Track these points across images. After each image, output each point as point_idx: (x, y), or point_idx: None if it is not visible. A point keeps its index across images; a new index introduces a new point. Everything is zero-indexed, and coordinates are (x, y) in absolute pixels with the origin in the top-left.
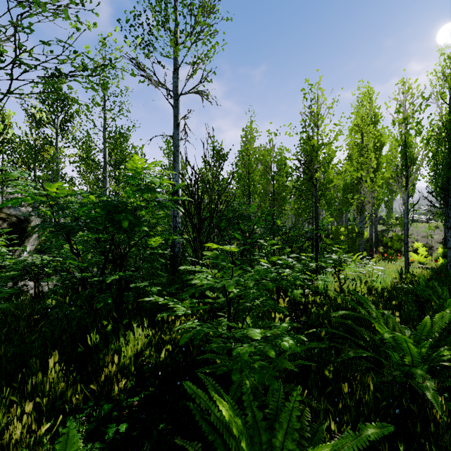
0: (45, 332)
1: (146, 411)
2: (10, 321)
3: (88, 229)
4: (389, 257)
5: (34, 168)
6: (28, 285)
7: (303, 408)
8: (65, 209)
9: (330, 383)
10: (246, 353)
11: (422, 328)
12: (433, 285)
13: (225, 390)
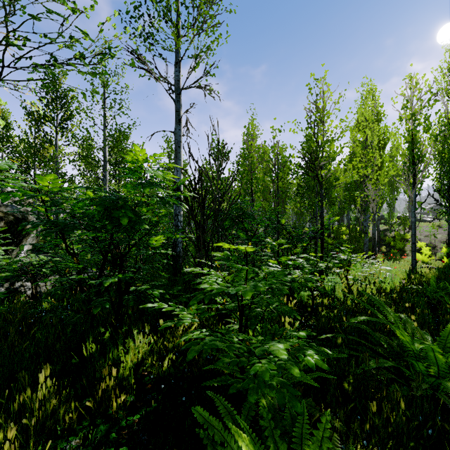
0: (38, 340)
1: (148, 431)
2: (2, 326)
3: (84, 227)
4: (392, 257)
5: (34, 166)
6: (25, 286)
7: (330, 434)
8: (58, 205)
9: (350, 397)
10: (267, 372)
11: (446, 335)
12: (444, 286)
13: (235, 406)
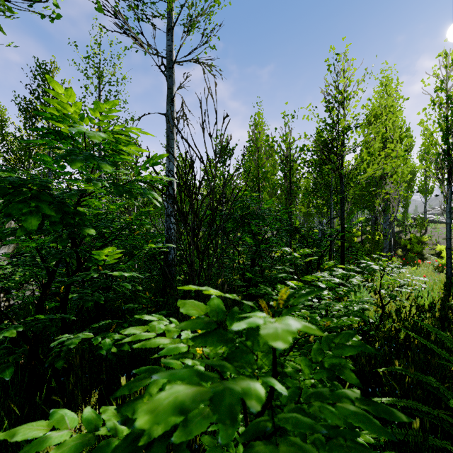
0: None
1: None
2: None
3: None
4: (410, 261)
5: (29, 165)
6: None
7: None
8: None
9: None
10: None
11: None
12: None
13: None
